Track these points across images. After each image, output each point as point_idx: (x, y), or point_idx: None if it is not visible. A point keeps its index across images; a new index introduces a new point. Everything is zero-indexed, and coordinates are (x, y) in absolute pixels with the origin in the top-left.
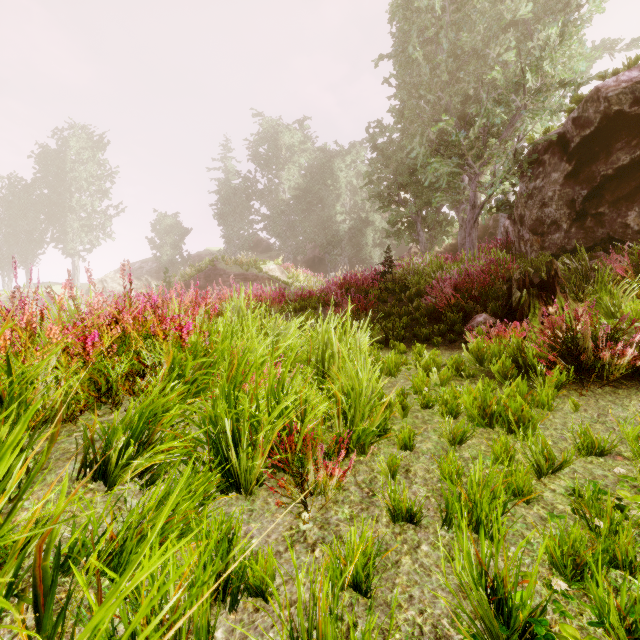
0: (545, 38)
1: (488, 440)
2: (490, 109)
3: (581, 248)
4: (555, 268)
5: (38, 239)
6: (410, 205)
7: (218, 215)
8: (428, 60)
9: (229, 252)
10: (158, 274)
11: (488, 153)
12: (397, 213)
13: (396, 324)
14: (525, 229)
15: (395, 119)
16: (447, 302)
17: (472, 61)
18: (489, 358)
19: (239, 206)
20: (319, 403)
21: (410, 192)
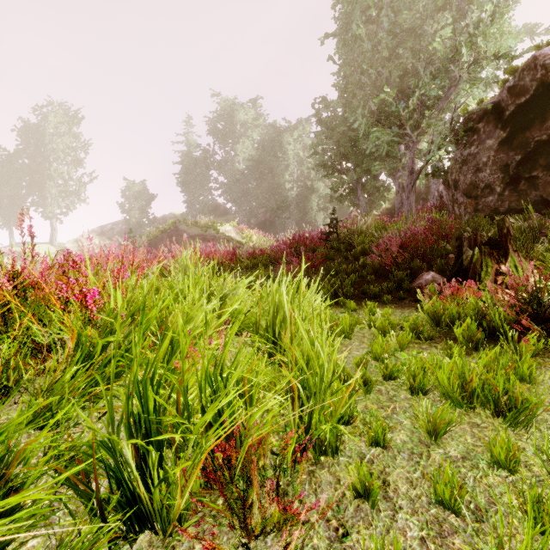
0: (476, 19)
1: (471, 426)
2: (427, 82)
3: (529, 207)
4: (507, 226)
5: (20, 203)
6: (351, 173)
7: (181, 183)
8: (369, 40)
9: (190, 215)
10: (127, 235)
11: (426, 122)
12: (340, 180)
13: (345, 282)
14: (459, 193)
15: (339, 93)
16: (393, 260)
17: (410, 39)
18: (446, 319)
19: (199, 175)
20: (268, 392)
21: (351, 161)
